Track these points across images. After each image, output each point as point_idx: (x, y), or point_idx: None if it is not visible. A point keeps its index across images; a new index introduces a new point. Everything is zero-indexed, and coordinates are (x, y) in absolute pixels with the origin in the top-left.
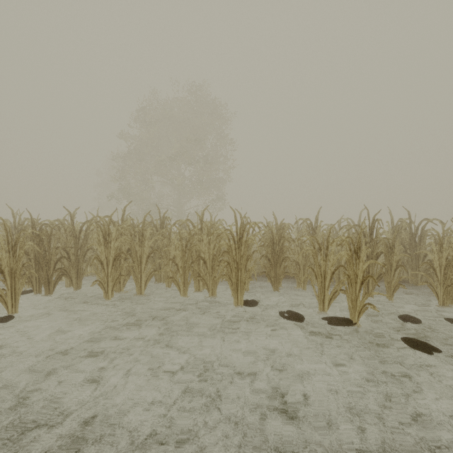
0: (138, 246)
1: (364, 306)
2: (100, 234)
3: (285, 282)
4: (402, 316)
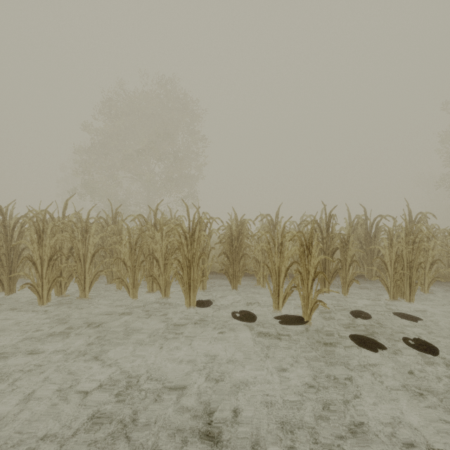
0: (81, 244)
1: (315, 304)
2: (31, 230)
3: (247, 279)
4: (354, 312)
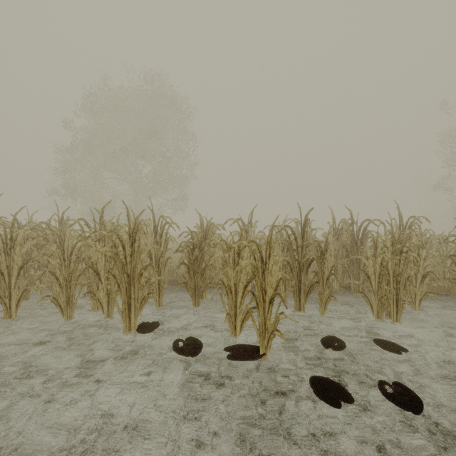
0: (3, 254)
1: (272, 333)
2: None
3: (217, 292)
4: (326, 339)
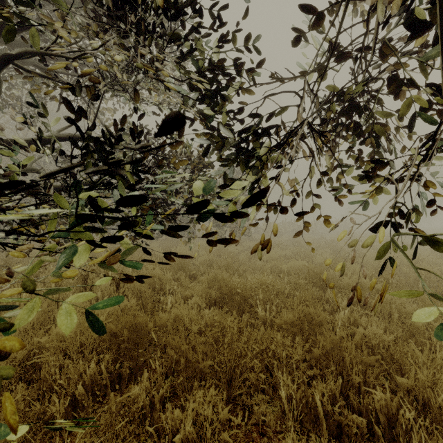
0: None
1: None
2: None
3: None
4: None
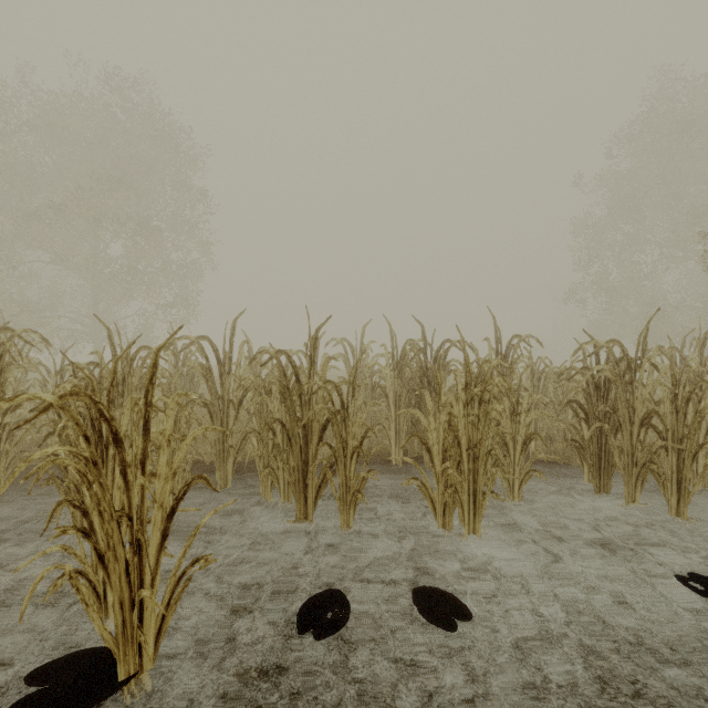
0: None
1: (137, 630)
2: None
3: None
4: (314, 602)
